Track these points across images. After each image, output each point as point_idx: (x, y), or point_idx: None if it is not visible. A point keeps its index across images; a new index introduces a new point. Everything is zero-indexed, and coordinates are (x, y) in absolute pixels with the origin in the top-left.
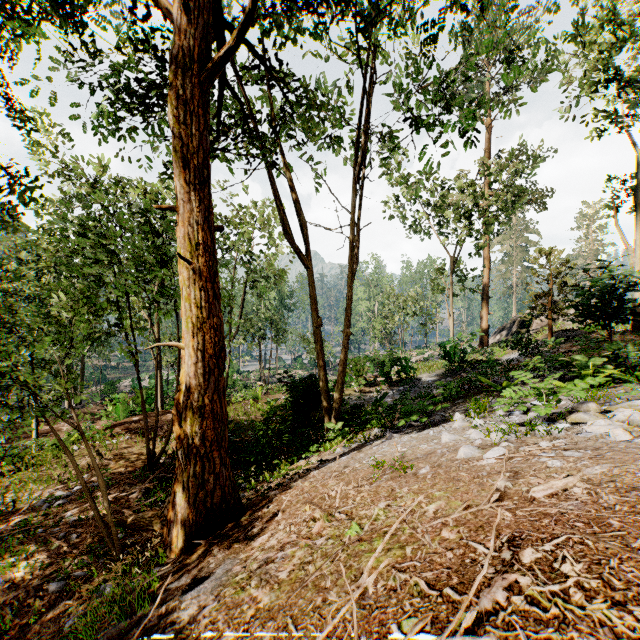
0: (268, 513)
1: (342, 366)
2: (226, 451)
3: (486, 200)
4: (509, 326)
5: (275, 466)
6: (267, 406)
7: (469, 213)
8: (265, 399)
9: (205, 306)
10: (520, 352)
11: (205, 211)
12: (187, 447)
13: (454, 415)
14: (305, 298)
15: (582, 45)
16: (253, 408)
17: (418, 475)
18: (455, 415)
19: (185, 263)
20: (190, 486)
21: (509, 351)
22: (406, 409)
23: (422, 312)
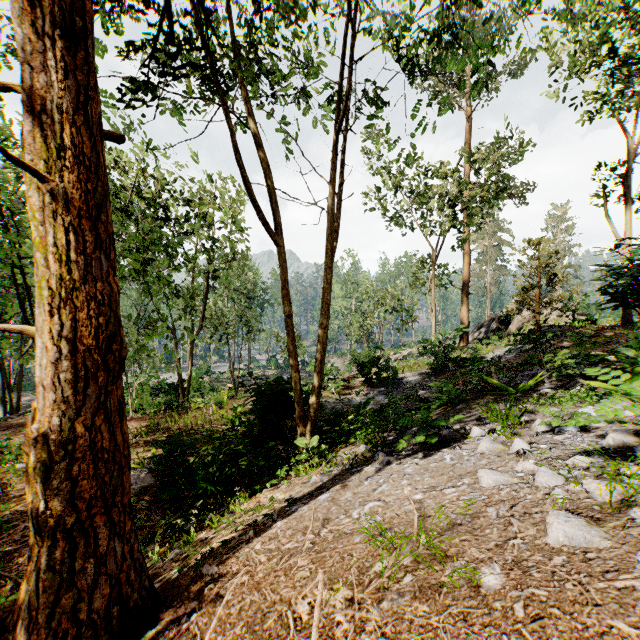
0: (185, 636)
1: (319, 365)
2: (125, 510)
3: (470, 189)
4: (488, 323)
5: (231, 498)
6: (232, 413)
7: (453, 201)
8: (231, 404)
9: (78, 260)
10: (505, 349)
11: (79, 93)
12: (36, 516)
13: (465, 427)
14: (279, 295)
15: (572, 22)
16: (215, 415)
17: (485, 596)
18: (472, 430)
19: (35, 179)
20: (40, 589)
21: (492, 348)
22: (405, 422)
23: (402, 308)
